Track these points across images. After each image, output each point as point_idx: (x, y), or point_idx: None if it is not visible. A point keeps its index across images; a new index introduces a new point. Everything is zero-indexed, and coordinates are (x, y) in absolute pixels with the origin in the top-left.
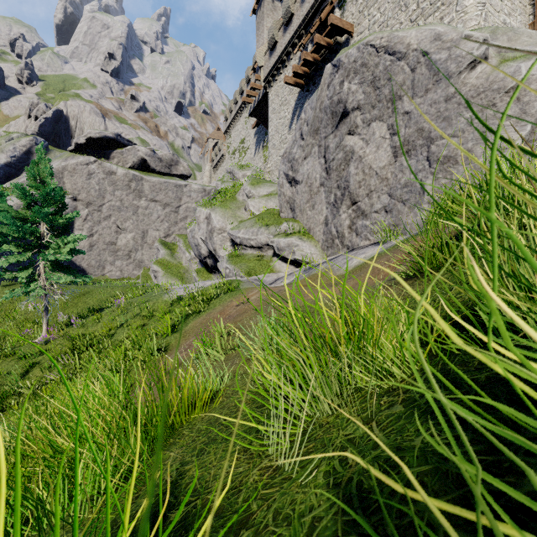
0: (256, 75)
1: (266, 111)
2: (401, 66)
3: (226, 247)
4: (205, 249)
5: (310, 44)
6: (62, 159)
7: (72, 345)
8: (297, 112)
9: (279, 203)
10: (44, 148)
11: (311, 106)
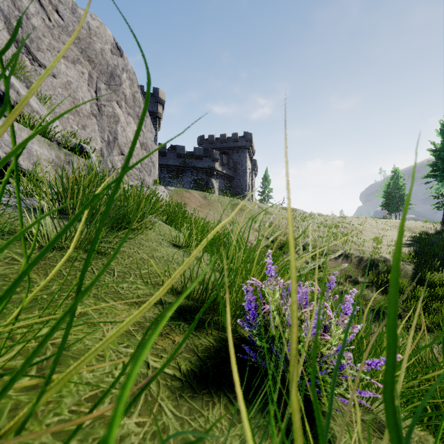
0: None
1: None
2: None
3: None
4: None
5: None
6: None
7: None
8: None
9: None
10: None
11: None
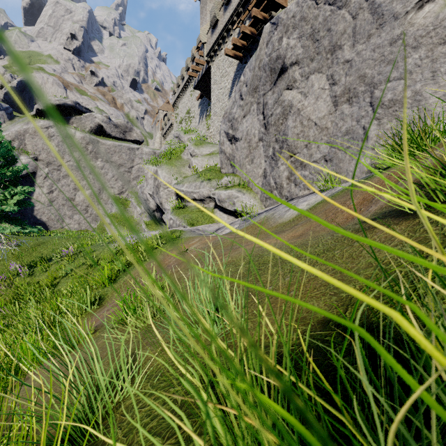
0: (200, 51)
1: (208, 84)
2: (342, 15)
3: (172, 201)
4: (153, 203)
5: (248, 20)
6: (24, 123)
7: (15, 294)
8: (236, 81)
9: (220, 160)
10: (8, 114)
11: (250, 68)
